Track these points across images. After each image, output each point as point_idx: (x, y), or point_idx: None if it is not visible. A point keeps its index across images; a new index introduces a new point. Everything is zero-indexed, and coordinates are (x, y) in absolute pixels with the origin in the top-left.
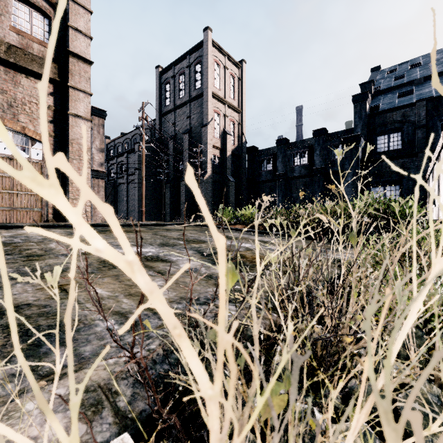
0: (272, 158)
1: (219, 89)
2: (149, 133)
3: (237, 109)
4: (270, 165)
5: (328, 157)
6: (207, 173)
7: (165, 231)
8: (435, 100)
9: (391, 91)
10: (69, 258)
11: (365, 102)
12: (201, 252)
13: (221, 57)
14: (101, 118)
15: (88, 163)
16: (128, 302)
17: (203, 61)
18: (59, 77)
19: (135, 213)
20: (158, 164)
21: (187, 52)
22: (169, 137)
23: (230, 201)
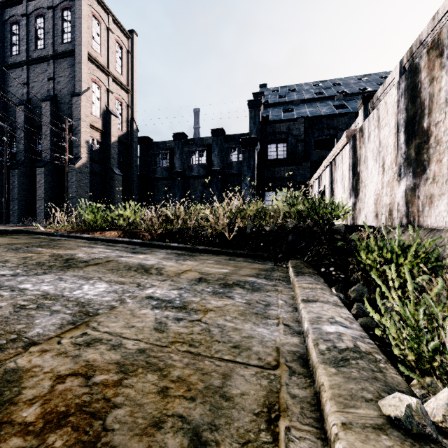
0: (169, 153)
1: (99, 54)
2: None
3: (126, 87)
4: (166, 161)
5: (226, 159)
6: (80, 159)
7: None
8: (310, 119)
9: (277, 106)
10: None
11: (259, 109)
12: None
13: (103, 13)
14: None
15: None
16: None
17: (75, 8)
18: None
19: None
20: None
21: None
22: (18, 101)
23: (116, 198)
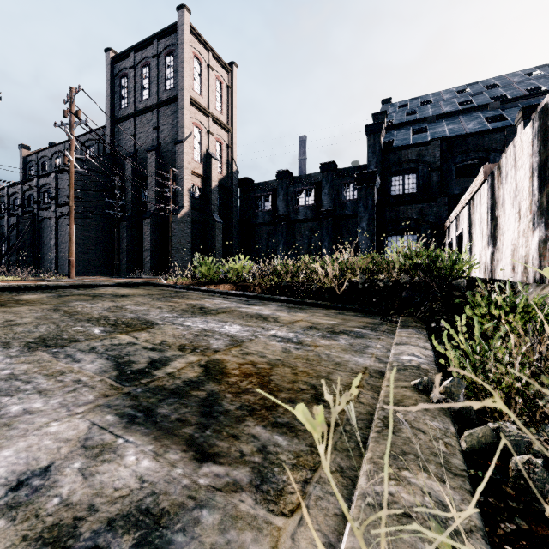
0: (271, 195)
1: (200, 95)
2: (94, 147)
3: (226, 126)
4: (268, 204)
5: (338, 198)
6: (183, 209)
7: (87, 300)
8: (449, 140)
9: (404, 126)
10: None
11: (380, 135)
12: (122, 366)
13: (204, 51)
14: None
15: None
16: None
17: (178, 52)
18: None
19: None
20: (109, 192)
21: (154, 36)
22: (127, 154)
23: (216, 248)
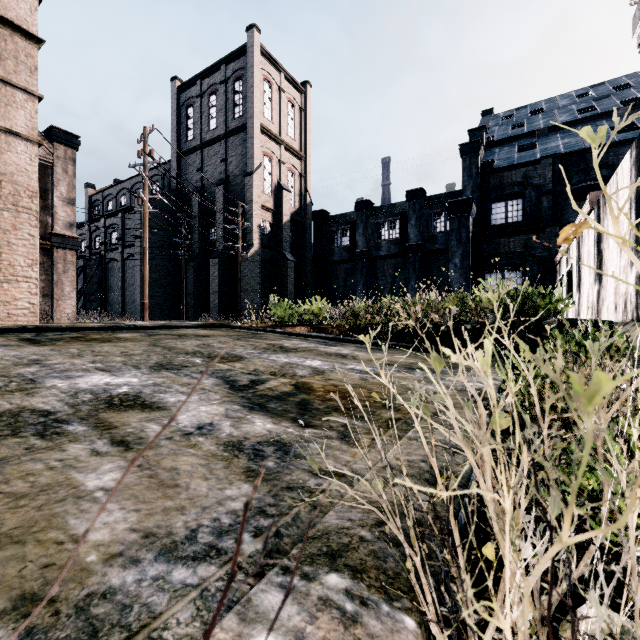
0: (349, 229)
1: (271, 121)
2: (160, 183)
3: (299, 153)
4: (346, 239)
5: (427, 230)
6: (252, 247)
7: (175, 339)
8: (563, 157)
9: (508, 142)
10: None
11: (477, 155)
12: (231, 382)
13: (275, 73)
14: (70, 148)
15: (35, 219)
16: None
17: (247, 76)
18: None
19: (136, 307)
20: (176, 231)
21: (222, 61)
22: (193, 189)
23: (288, 289)
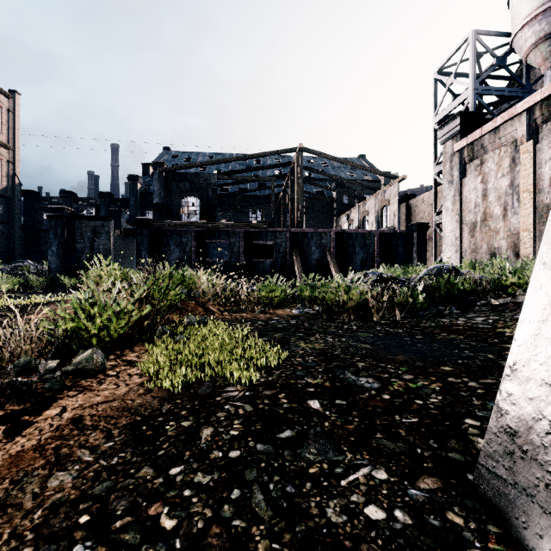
0: None
1: None
2: None
3: (7, 145)
4: None
5: None
6: None
7: None
8: None
9: None
10: None
11: (137, 183)
12: None
13: None
14: None
15: None
16: None
17: None
18: None
19: None
20: None
21: None
22: None
23: None
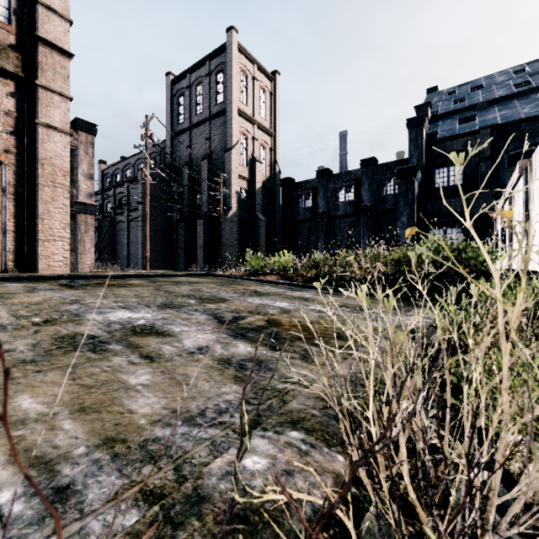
0: (311, 193)
1: (246, 105)
2: (157, 158)
3: (269, 130)
4: (309, 201)
5: (378, 192)
6: (231, 209)
7: (173, 285)
8: (500, 127)
9: (450, 115)
10: (6, 333)
11: (422, 128)
12: (219, 318)
13: (249, 65)
14: (90, 134)
15: (67, 192)
16: (71, 430)
17: (227, 69)
18: (23, 71)
19: (138, 259)
20: (169, 197)
21: (207, 57)
22: (184, 163)
23: (261, 244)
